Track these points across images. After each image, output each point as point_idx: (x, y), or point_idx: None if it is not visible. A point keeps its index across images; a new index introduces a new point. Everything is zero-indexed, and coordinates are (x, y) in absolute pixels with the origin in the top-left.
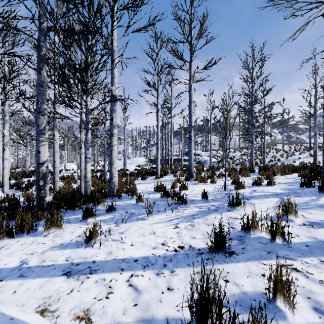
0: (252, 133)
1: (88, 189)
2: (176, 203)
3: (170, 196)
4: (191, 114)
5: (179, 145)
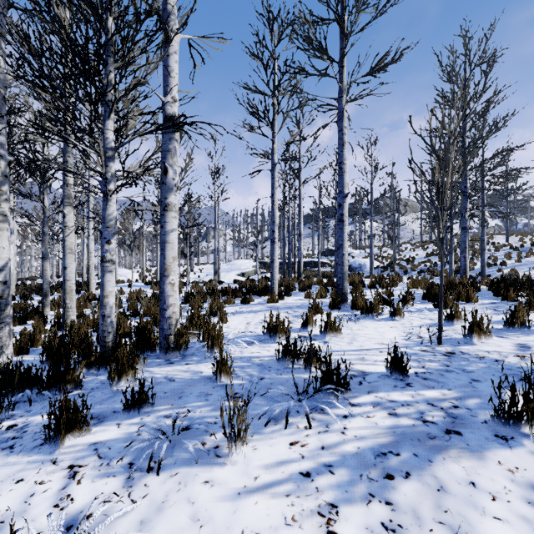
0: (466, 210)
1: (108, 333)
2: (320, 390)
3: (301, 356)
4: (343, 168)
5: (313, 237)
